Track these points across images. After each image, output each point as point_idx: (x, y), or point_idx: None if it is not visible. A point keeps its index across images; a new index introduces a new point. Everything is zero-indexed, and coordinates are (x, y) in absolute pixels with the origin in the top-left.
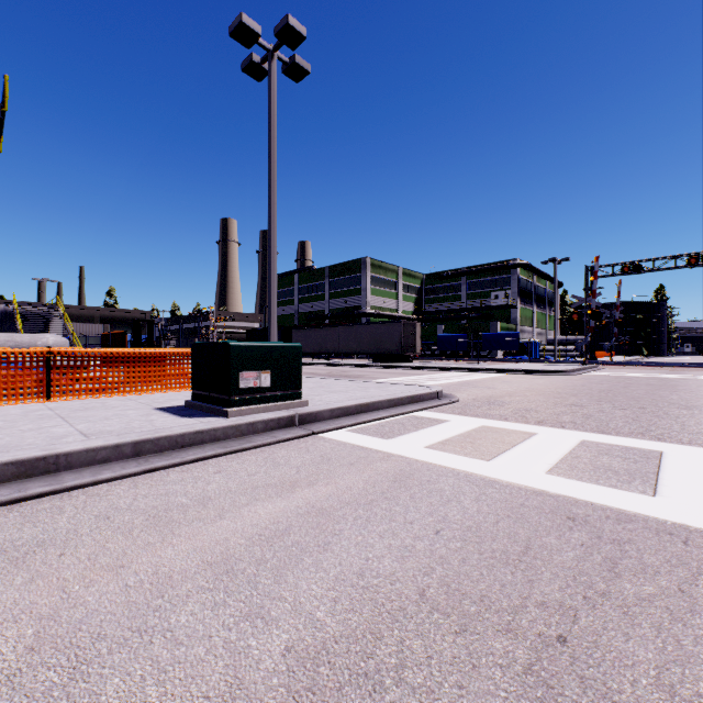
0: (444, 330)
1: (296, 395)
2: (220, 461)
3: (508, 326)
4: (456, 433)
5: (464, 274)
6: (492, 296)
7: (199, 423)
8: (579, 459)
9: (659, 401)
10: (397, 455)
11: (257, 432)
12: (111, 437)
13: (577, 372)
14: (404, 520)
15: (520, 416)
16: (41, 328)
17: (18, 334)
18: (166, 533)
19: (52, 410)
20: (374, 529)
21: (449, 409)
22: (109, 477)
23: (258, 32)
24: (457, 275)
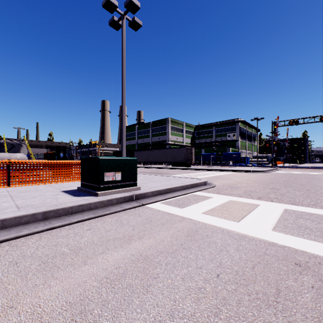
0: (205, 151)
1: (134, 184)
2: (91, 222)
3: (234, 150)
4: (217, 204)
5: (214, 125)
6: (227, 135)
7: (81, 200)
8: (287, 221)
9: (315, 186)
10: (187, 218)
11: (113, 204)
12: (31, 209)
13: (269, 171)
14: (196, 265)
15: (248, 195)
16: (16, 151)
17: (3, 153)
18: (48, 276)
19: (8, 192)
20: (178, 273)
21: (211, 190)
22: (26, 233)
23: (116, 5)
24: (211, 126)
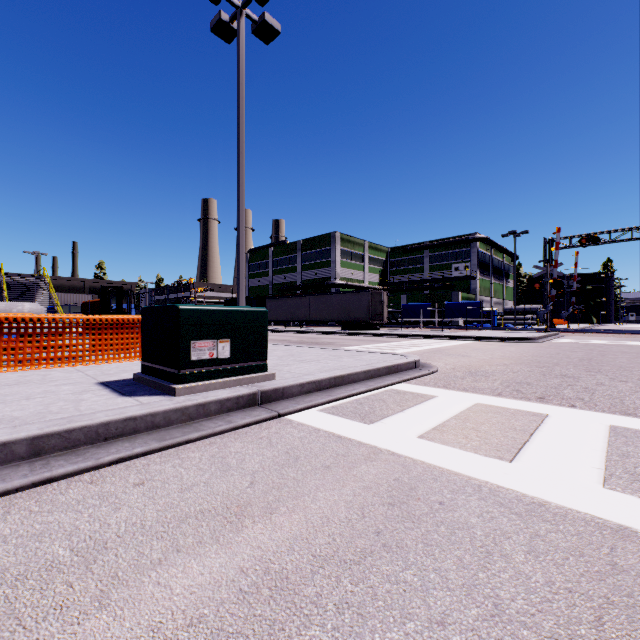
0: (408, 299)
1: (260, 368)
2: (150, 462)
3: (468, 296)
4: (450, 414)
5: (426, 247)
6: (453, 267)
7: (134, 405)
8: (631, 459)
9: None
10: (385, 450)
11: (210, 414)
12: (1, 431)
13: (543, 340)
14: (428, 612)
15: (514, 391)
16: (26, 298)
17: None
18: None
19: None
20: None
21: (431, 380)
22: None
23: None
24: (420, 248)
